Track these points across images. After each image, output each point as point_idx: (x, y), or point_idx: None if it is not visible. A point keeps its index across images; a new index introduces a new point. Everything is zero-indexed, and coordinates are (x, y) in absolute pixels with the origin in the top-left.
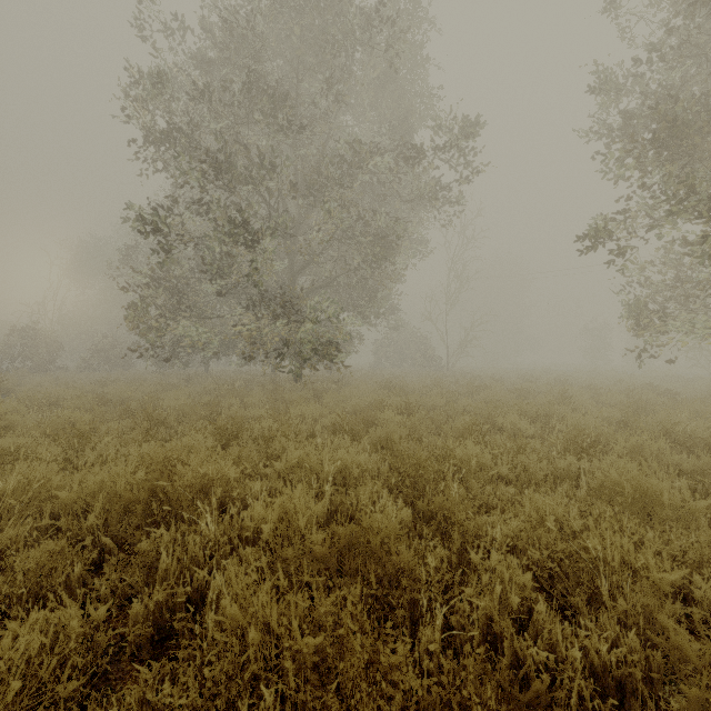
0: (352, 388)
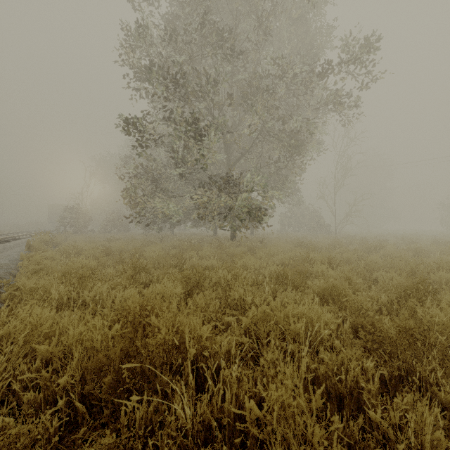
0: (275, 245)
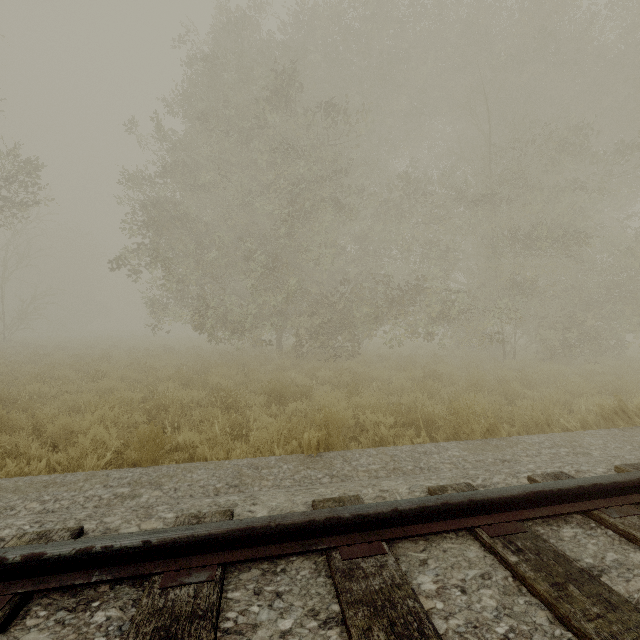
0: None
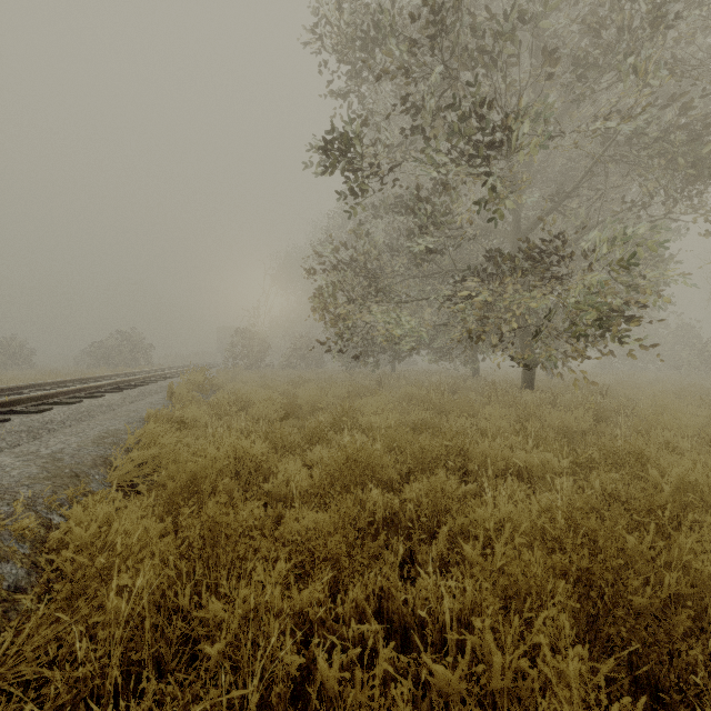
0: (663, 408)
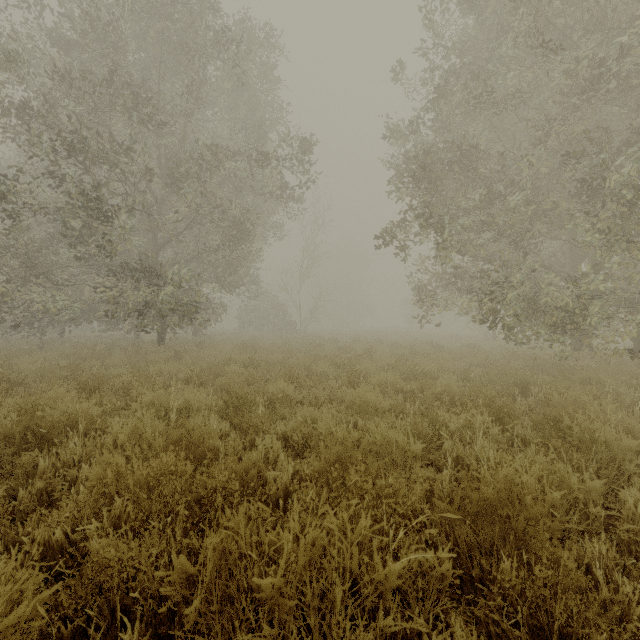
0: (211, 349)
